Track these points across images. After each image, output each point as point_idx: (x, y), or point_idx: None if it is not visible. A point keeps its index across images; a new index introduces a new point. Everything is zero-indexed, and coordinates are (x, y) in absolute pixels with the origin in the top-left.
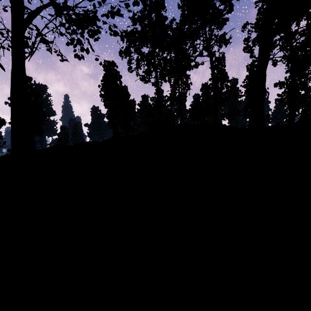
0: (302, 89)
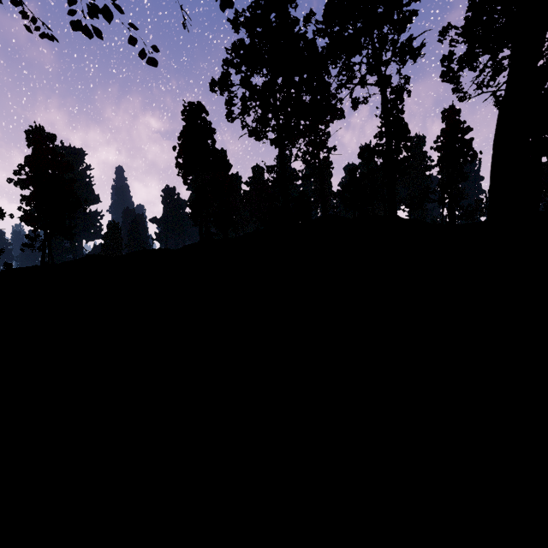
0: (546, 153)
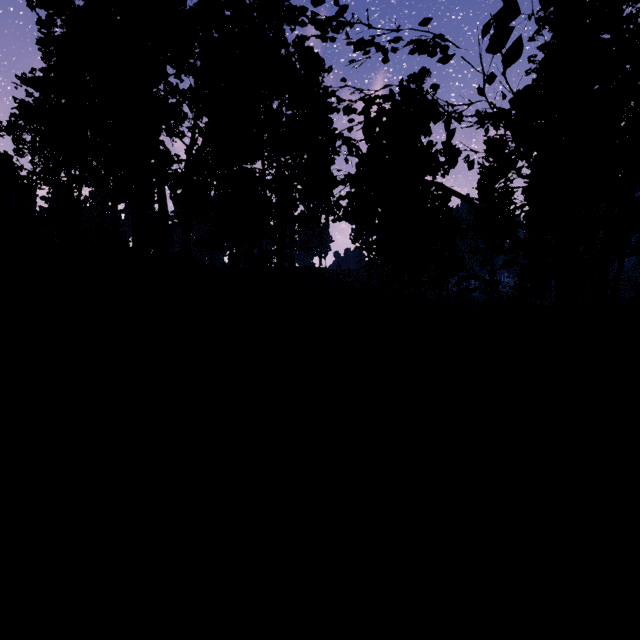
0: None
